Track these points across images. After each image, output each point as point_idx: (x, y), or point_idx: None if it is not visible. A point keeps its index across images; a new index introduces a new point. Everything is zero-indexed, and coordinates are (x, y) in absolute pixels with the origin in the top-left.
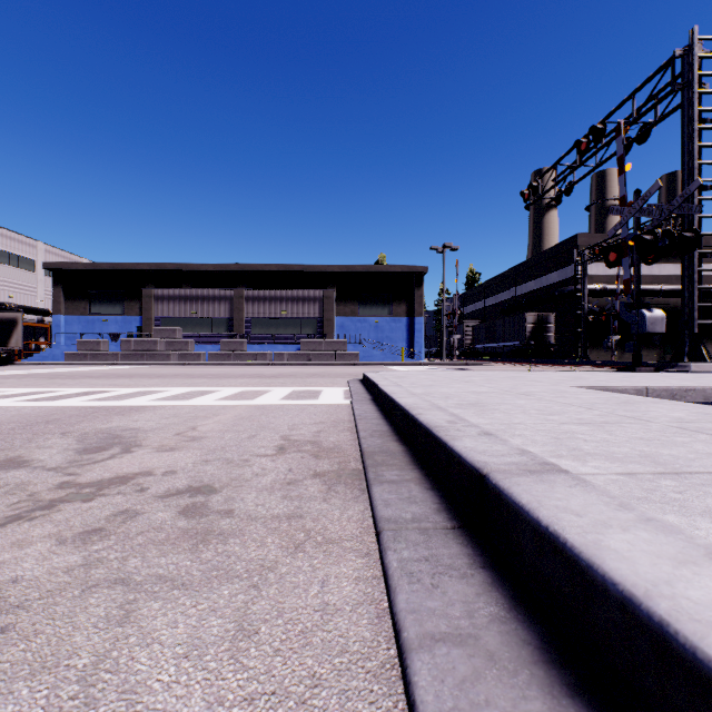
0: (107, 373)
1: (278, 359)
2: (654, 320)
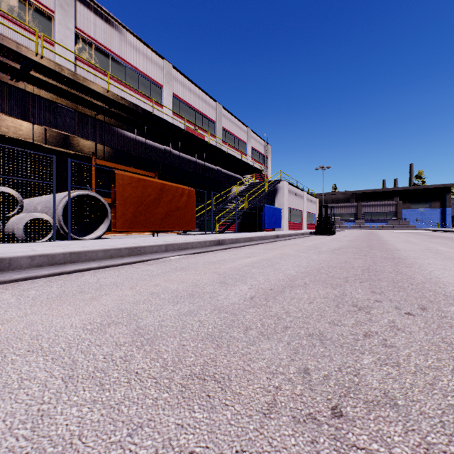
0: None
1: (379, 228)
2: None
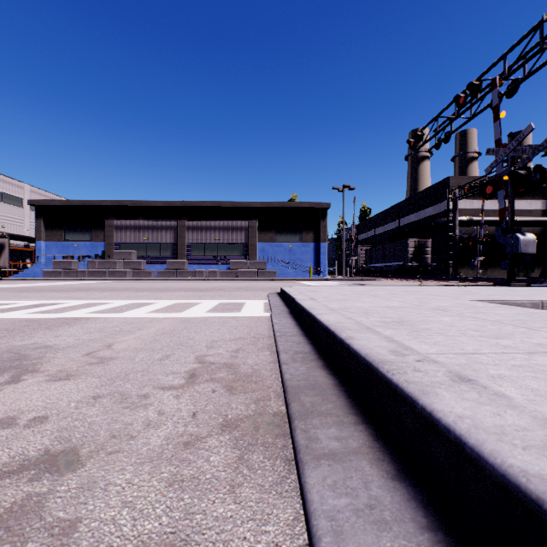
0: (71, 287)
1: (212, 276)
2: (527, 243)
